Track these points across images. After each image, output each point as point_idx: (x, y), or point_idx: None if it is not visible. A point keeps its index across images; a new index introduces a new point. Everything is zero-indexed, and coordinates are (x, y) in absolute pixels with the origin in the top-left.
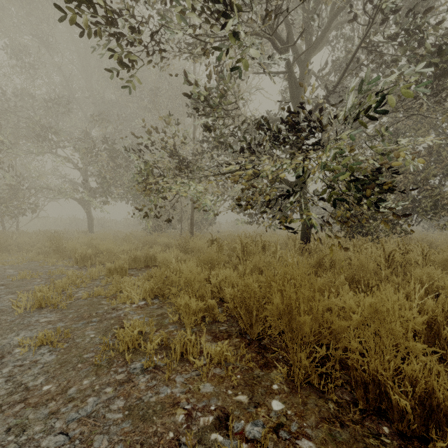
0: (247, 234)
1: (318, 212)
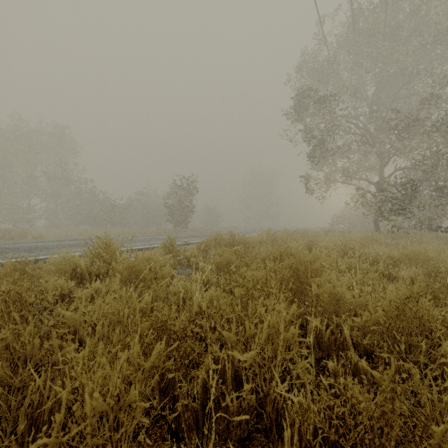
0: None
1: None
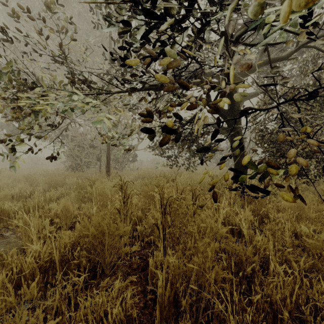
0: (165, 171)
1: (222, 152)
